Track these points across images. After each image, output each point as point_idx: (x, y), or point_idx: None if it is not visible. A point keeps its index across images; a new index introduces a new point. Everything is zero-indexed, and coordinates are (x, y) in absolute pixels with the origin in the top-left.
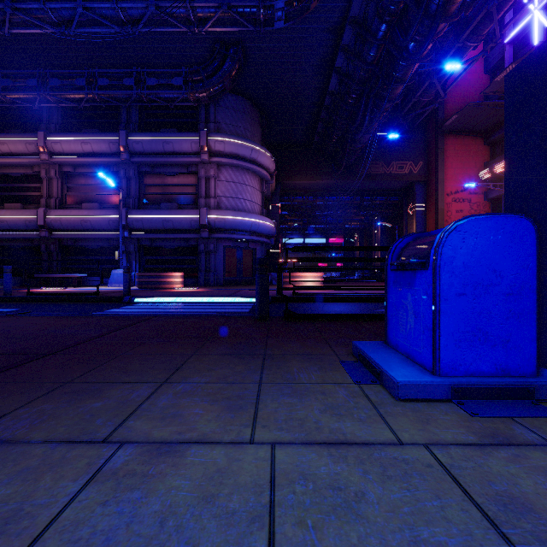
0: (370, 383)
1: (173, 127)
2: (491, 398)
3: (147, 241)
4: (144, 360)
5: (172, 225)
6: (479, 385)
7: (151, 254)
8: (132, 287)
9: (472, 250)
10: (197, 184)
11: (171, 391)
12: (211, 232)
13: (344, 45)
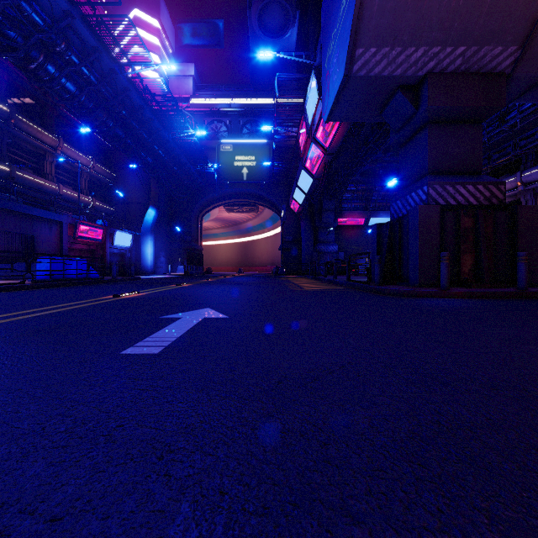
0: None
1: None
2: None
3: None
4: None
5: None
6: None
7: None
8: None
9: None
10: None
11: None
12: None
13: None
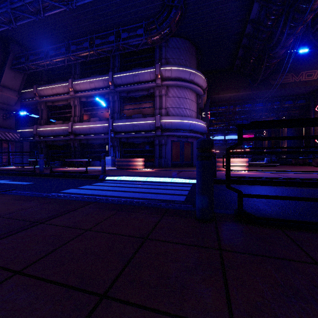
0: None
1: (140, 66)
2: None
3: (124, 139)
4: None
5: (138, 128)
6: None
7: (127, 147)
8: (115, 167)
9: None
10: (153, 101)
11: None
12: (162, 132)
13: None
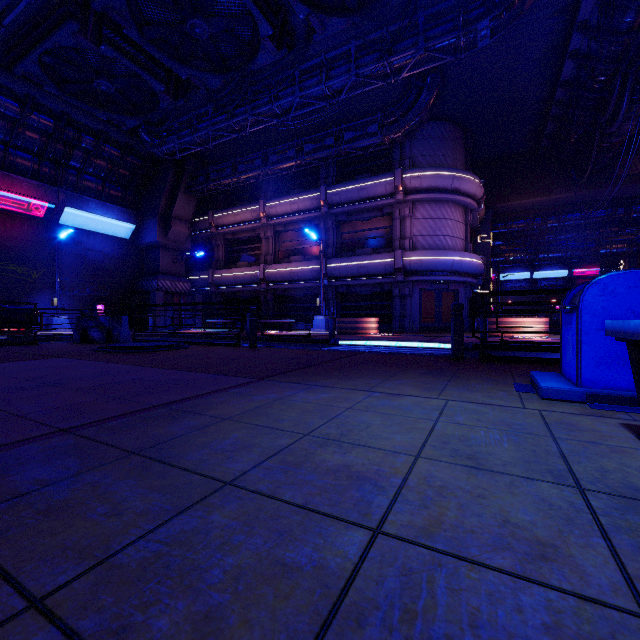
0: (528, 392)
1: (368, 172)
2: (622, 404)
3: (343, 288)
4: (369, 371)
5: (366, 270)
6: (612, 395)
7: (347, 300)
8: None
9: (610, 297)
10: (391, 226)
11: (391, 383)
12: (406, 276)
13: (580, 23)
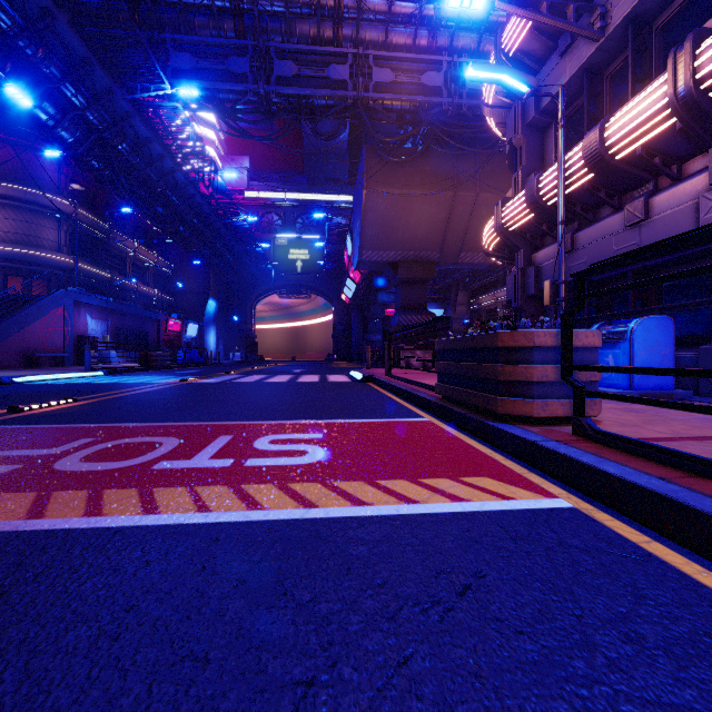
0: None
1: None
2: None
3: None
4: None
5: None
6: None
7: None
8: None
9: None
10: None
11: None
12: None
13: None
